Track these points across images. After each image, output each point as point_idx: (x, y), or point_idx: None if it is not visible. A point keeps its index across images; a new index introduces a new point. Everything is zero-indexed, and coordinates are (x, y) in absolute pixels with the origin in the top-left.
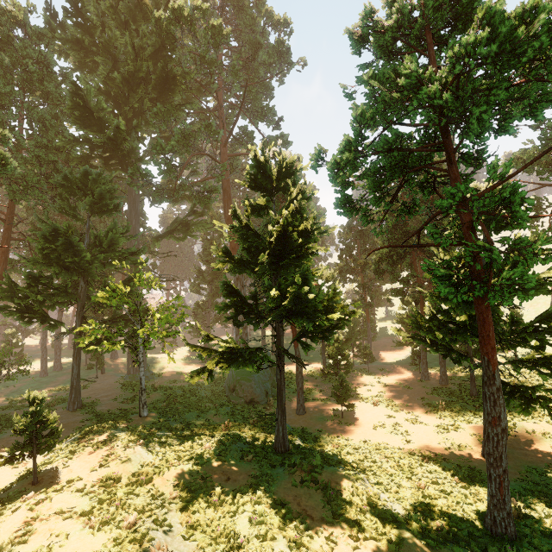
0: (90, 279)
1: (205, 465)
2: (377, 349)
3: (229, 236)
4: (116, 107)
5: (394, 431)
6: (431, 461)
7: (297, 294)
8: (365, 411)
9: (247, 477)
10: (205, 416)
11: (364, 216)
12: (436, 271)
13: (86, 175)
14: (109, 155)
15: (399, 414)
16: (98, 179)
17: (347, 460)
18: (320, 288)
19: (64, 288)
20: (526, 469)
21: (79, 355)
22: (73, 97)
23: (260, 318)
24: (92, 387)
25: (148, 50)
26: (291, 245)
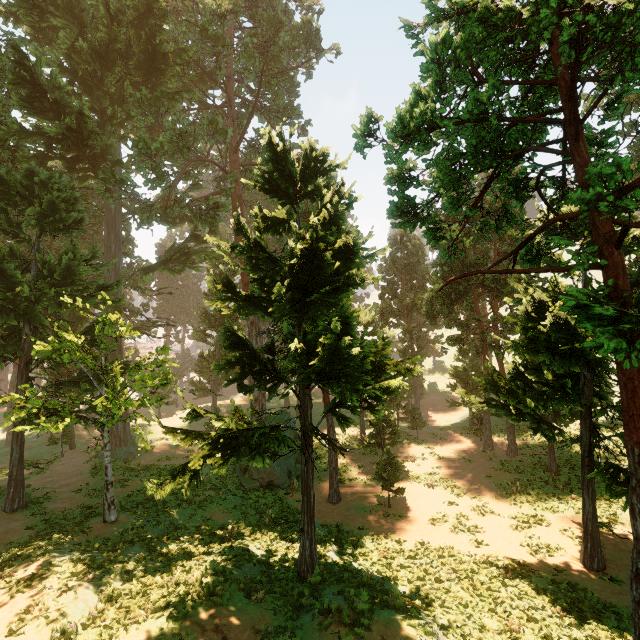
0: (36, 324)
1: (189, 615)
2: (425, 409)
3: (233, 262)
4: (85, 92)
5: (459, 527)
6: (516, 576)
7: (334, 348)
8: (418, 497)
9: (254, 635)
10: (203, 512)
11: (431, 231)
12: (597, 309)
13: (31, 176)
14: (74, 156)
15: (462, 499)
16: (49, 183)
17: (401, 579)
18: (363, 336)
19: (4, 336)
20: None
21: (22, 432)
22: (15, 67)
23: (278, 381)
24: (52, 471)
25: (129, 14)
26: (323, 272)
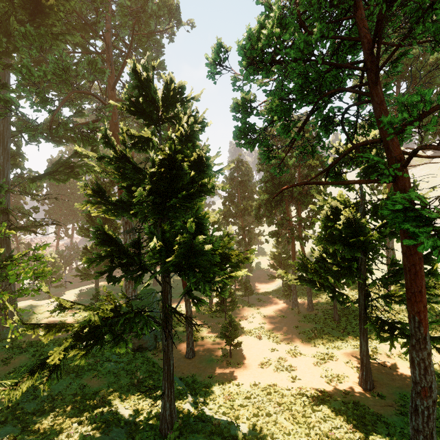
0: None
1: None
2: (253, 281)
3: (103, 171)
4: None
5: (280, 368)
6: (320, 402)
7: (189, 245)
8: (250, 347)
9: None
10: (80, 380)
11: (266, 151)
12: (422, 212)
13: None
14: None
15: (280, 346)
16: None
17: (241, 417)
18: (212, 233)
19: None
20: (399, 397)
21: None
22: None
23: (143, 271)
24: None
25: None
26: (180, 180)
